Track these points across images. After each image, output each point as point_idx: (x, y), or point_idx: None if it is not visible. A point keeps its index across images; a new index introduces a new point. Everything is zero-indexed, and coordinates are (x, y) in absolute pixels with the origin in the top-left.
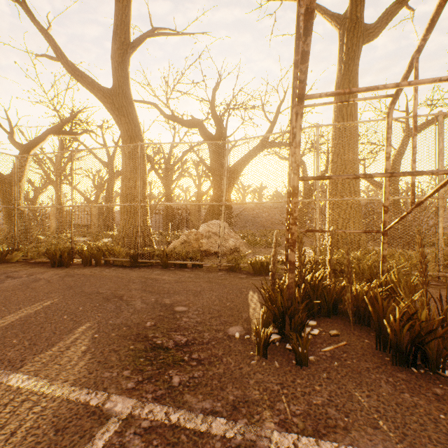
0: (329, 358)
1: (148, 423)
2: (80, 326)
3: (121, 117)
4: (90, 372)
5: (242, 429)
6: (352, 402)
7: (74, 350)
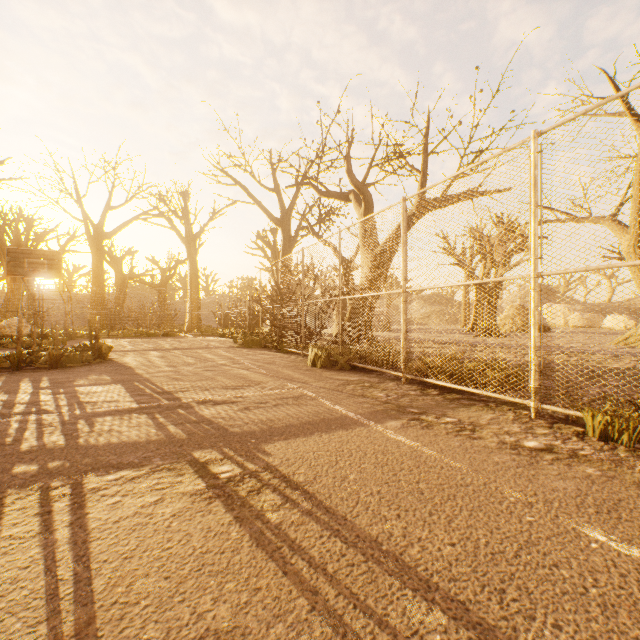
0: None
1: None
2: None
3: None
4: None
5: None
6: None
7: None
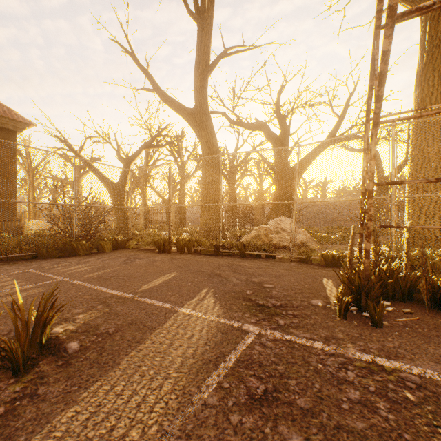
0: (401, 325)
1: (272, 338)
2: (203, 289)
3: (201, 131)
4: (224, 312)
5: (334, 348)
6: (419, 349)
7: (207, 301)
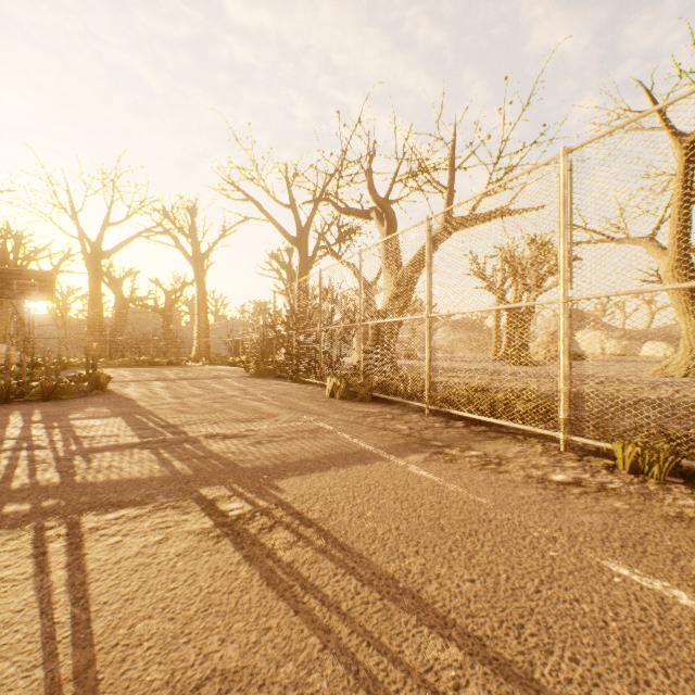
0: None
1: None
2: None
3: None
4: None
5: None
6: None
7: None
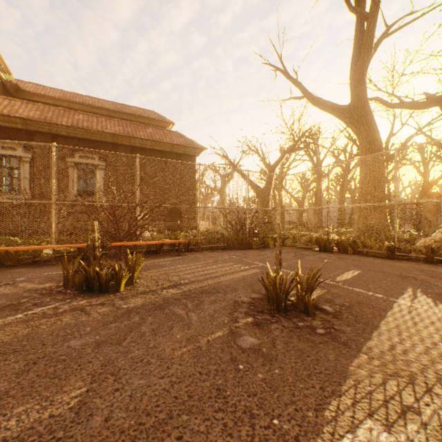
0: None
1: None
2: (406, 288)
3: (359, 126)
4: None
5: None
6: None
7: (422, 299)
